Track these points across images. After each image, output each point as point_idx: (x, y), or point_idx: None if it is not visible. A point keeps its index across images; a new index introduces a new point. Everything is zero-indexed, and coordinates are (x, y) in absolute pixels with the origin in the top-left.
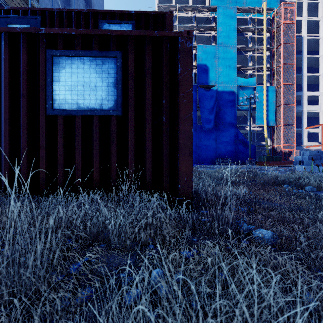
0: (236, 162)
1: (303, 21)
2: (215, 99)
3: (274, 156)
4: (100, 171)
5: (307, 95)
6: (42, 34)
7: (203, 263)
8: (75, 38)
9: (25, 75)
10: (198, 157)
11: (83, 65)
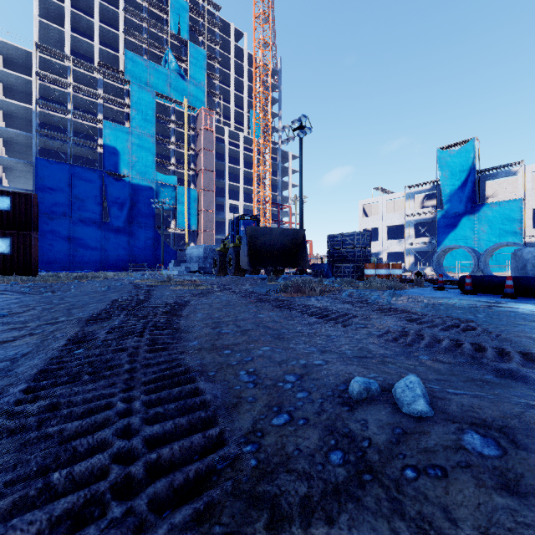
0: (154, 268)
1: (226, 130)
2: (129, 192)
3: None
4: (4, 270)
5: (229, 203)
6: None
7: None
8: None
9: None
10: (104, 262)
11: None
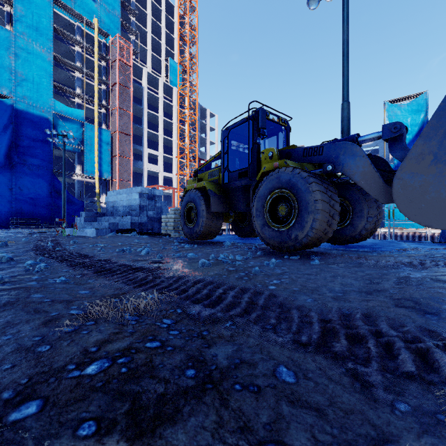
0: (52, 224)
1: (144, 71)
2: (10, 119)
3: None
4: None
5: (148, 152)
6: None
7: None
8: None
9: None
10: None
11: None
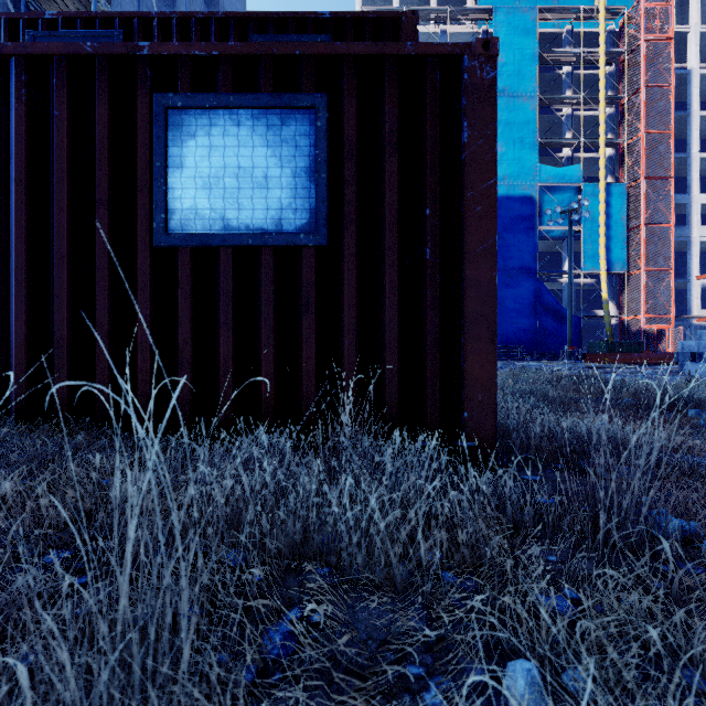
0: (537, 354)
1: (691, 36)
2: None
3: (625, 341)
4: (276, 379)
5: (701, 202)
6: (142, 58)
7: (639, 644)
8: (220, 65)
9: (104, 155)
10: None
11: (236, 129)
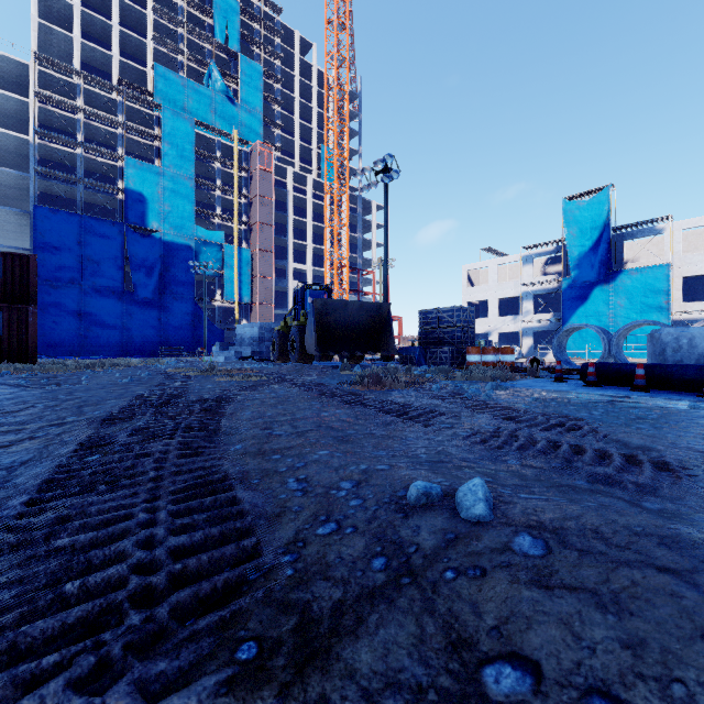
0: (194, 353)
1: (289, 171)
2: (159, 252)
3: None
4: None
5: (293, 267)
6: None
7: None
8: None
9: None
10: (126, 345)
11: None
